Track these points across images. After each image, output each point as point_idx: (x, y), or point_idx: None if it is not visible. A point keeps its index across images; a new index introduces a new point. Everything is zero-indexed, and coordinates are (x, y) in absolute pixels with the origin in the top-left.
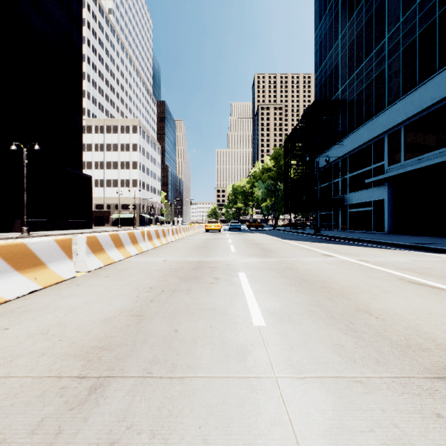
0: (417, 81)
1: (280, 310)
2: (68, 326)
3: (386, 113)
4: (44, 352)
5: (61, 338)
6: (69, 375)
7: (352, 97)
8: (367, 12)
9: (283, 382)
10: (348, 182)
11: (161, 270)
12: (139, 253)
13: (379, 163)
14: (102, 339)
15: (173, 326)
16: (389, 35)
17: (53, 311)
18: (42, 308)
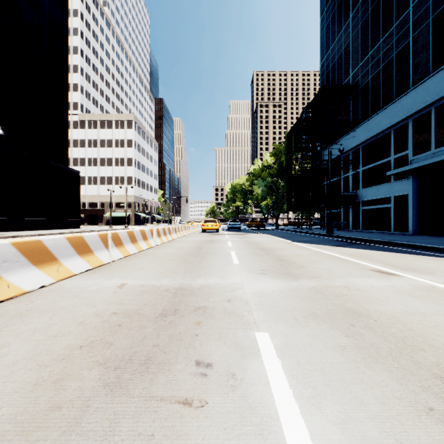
0: None
1: None
2: None
3: (411, 94)
4: None
5: None
6: None
7: (366, 81)
8: None
9: None
10: (361, 176)
11: (89, 322)
12: (92, 268)
13: (401, 153)
14: None
15: None
16: (415, 4)
17: None
18: None
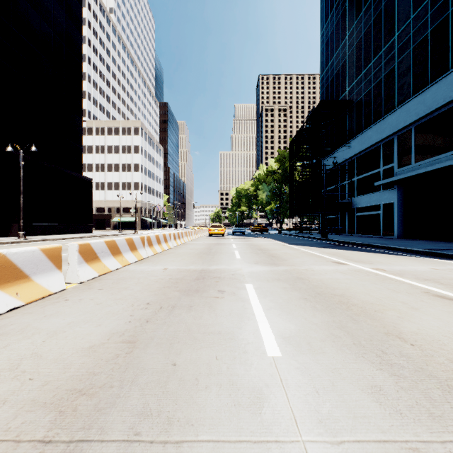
0: (429, 80)
1: (297, 334)
2: (45, 357)
3: (396, 113)
4: (6, 399)
5: (33, 376)
6: (30, 439)
7: (360, 98)
8: (376, 10)
9: (314, 450)
10: (356, 185)
11: (160, 281)
12: (138, 260)
13: (388, 165)
14: (82, 377)
15: (170, 357)
16: (399, 33)
17: (31, 336)
18: (19, 331)
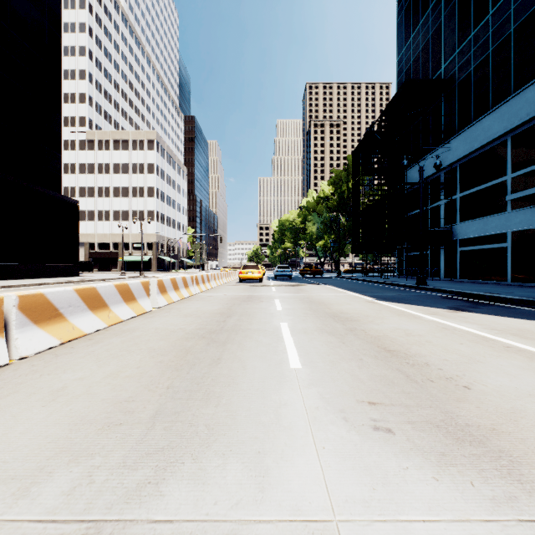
0: None
1: None
2: None
3: None
4: None
5: None
6: None
7: (466, 73)
8: None
9: None
10: (459, 205)
11: None
12: None
13: (524, 169)
14: None
15: None
16: None
17: None
18: None
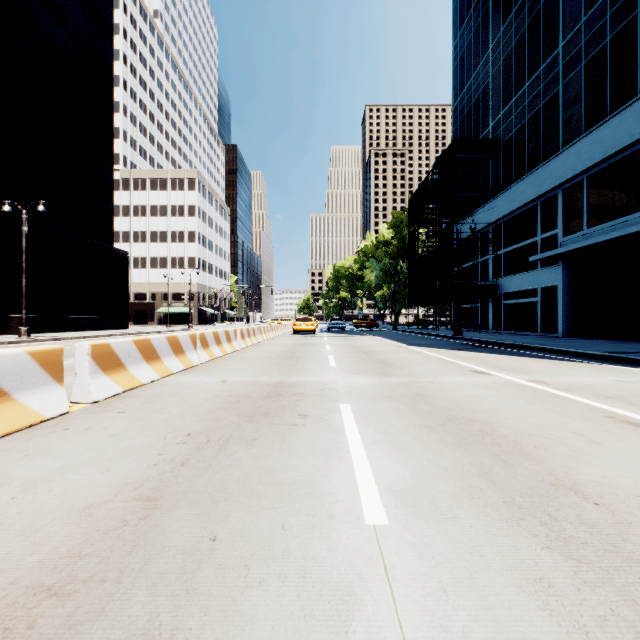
0: (608, 110)
1: (414, 485)
2: (7, 526)
3: (560, 157)
4: None
5: None
6: None
7: (508, 136)
8: (532, 10)
9: None
10: (503, 260)
11: (213, 400)
12: (185, 368)
13: (550, 232)
14: (59, 562)
15: (209, 526)
16: (565, 43)
17: None
18: None
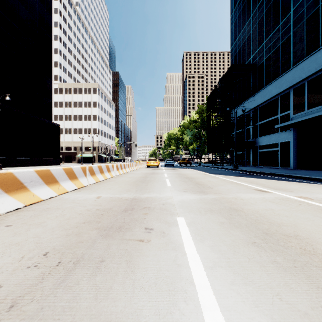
0: (320, 44)
1: None
2: None
3: (292, 71)
4: None
5: None
6: None
7: (261, 62)
8: None
9: None
10: (258, 128)
11: (85, 213)
12: (77, 188)
13: (285, 112)
14: None
15: None
16: (294, 9)
17: None
18: None
